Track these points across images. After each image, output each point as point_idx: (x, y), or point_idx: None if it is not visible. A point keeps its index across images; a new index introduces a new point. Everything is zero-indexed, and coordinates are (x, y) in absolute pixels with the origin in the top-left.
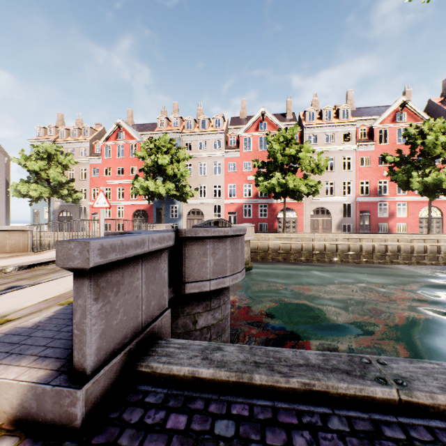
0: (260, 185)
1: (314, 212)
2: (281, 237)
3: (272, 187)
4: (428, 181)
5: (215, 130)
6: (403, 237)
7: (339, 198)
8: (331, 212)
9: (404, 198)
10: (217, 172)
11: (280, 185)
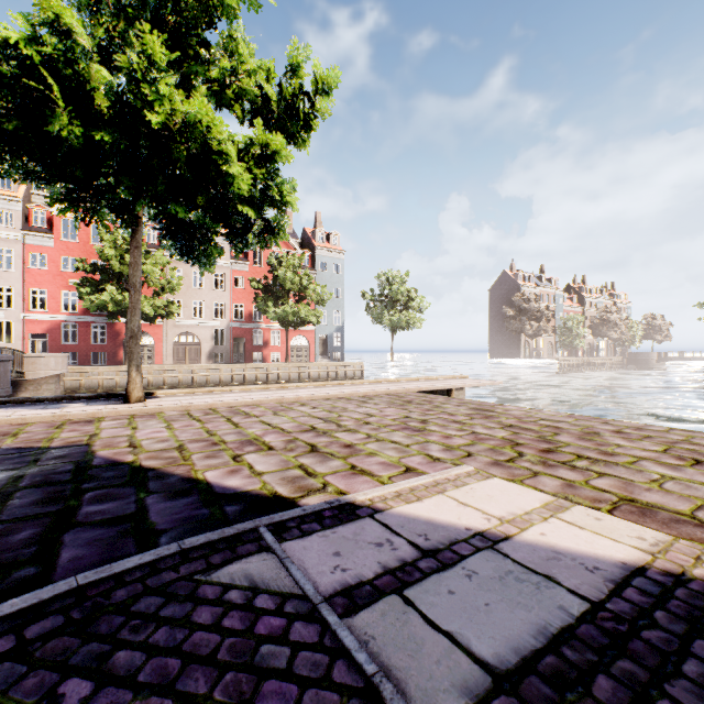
0: (85, 299)
1: (180, 338)
2: (119, 370)
3: (104, 304)
4: (280, 313)
5: (0, 193)
6: (260, 366)
7: (210, 322)
8: (201, 339)
9: (278, 326)
10: (5, 265)
11: (116, 302)
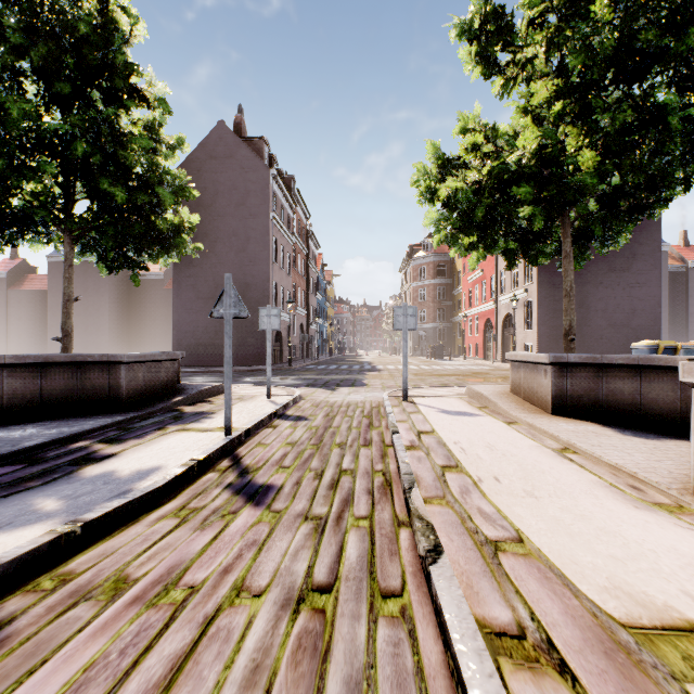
0: None
1: None
2: None
3: None
4: None
5: None
6: None
7: None
8: None
9: None
10: None
11: None
